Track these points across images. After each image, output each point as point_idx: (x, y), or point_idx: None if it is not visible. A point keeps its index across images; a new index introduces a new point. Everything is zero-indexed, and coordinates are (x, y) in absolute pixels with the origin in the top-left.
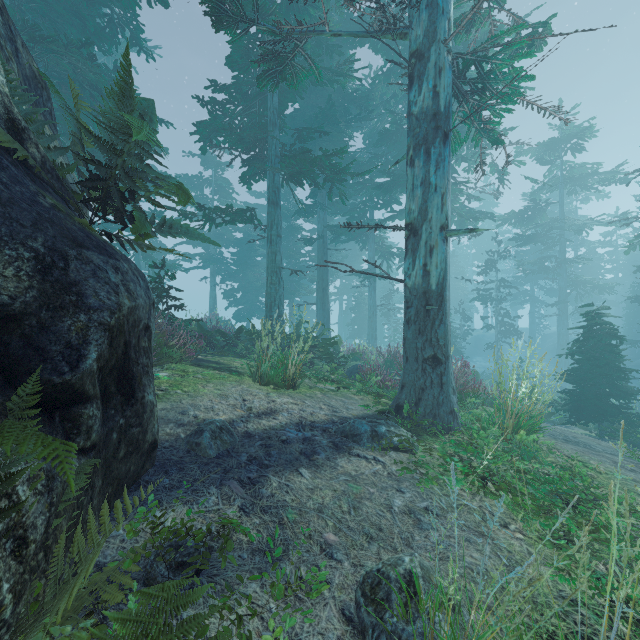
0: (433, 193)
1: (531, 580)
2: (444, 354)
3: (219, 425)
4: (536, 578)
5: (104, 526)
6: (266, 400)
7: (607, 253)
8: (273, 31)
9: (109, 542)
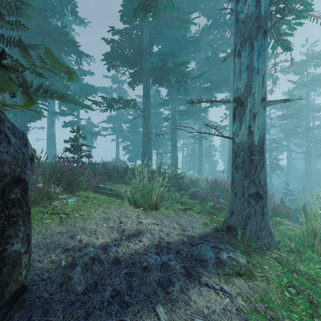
0: (256, 74)
1: None
2: (265, 191)
3: (92, 256)
4: None
5: None
6: (136, 222)
7: None
8: None
9: None
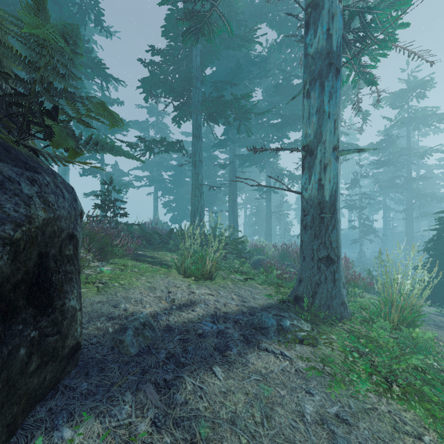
0: (327, 119)
1: None
2: (336, 255)
3: (142, 321)
4: None
5: None
6: (187, 292)
7: (441, 173)
8: None
9: None
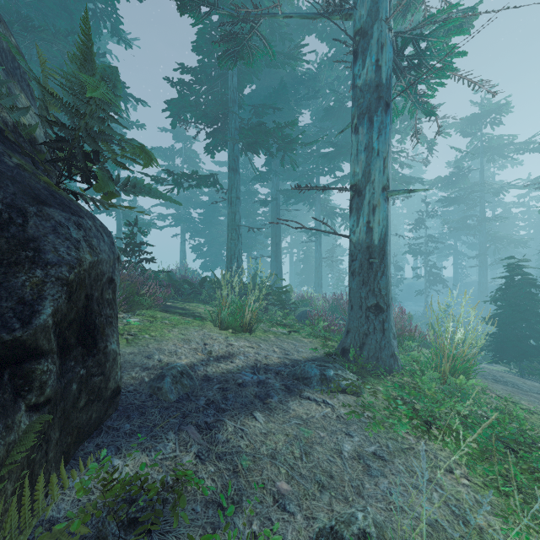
0: (376, 157)
1: (482, 532)
2: (386, 303)
3: (180, 370)
4: (487, 530)
5: (38, 503)
6: (225, 344)
7: (520, 212)
8: (232, 14)
9: (65, 494)
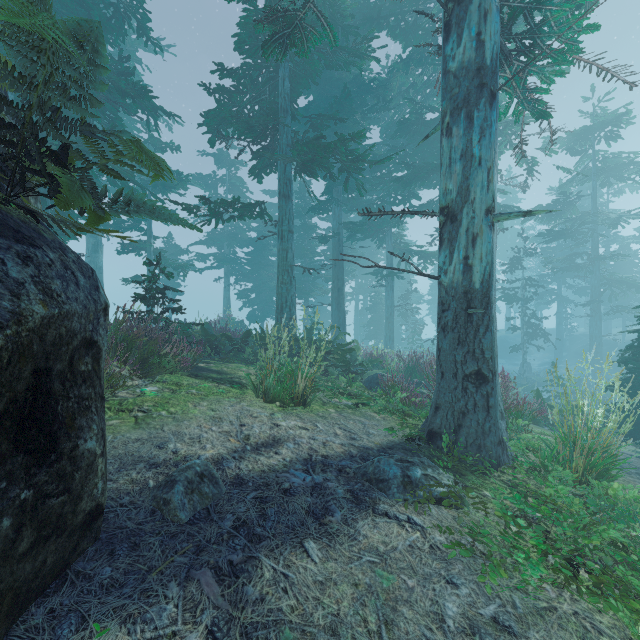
0: (476, 168)
1: None
2: (491, 370)
3: (199, 470)
4: None
5: None
6: (269, 425)
7: None
8: None
9: None
